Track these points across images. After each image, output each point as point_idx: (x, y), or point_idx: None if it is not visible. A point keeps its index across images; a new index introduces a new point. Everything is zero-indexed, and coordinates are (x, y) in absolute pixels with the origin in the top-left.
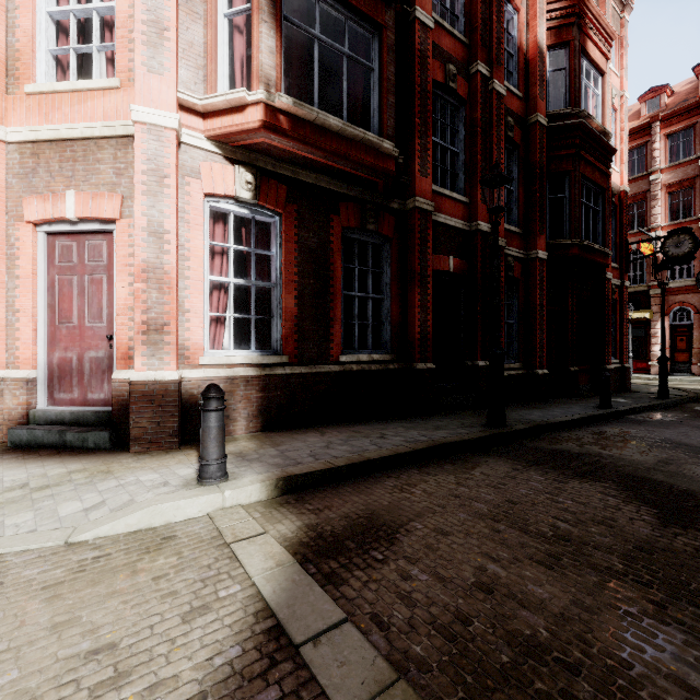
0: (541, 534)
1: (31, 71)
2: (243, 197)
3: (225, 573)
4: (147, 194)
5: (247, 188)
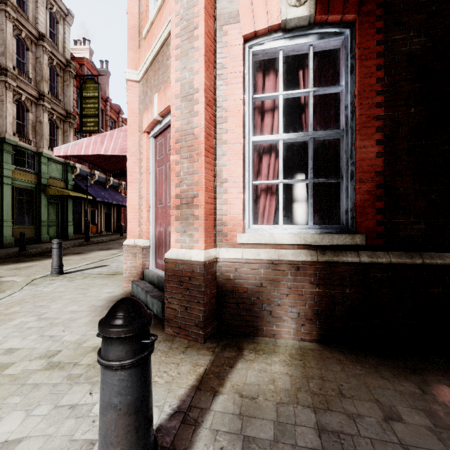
0: None
1: (145, 21)
2: (290, 18)
3: None
4: (180, 57)
5: (296, 2)
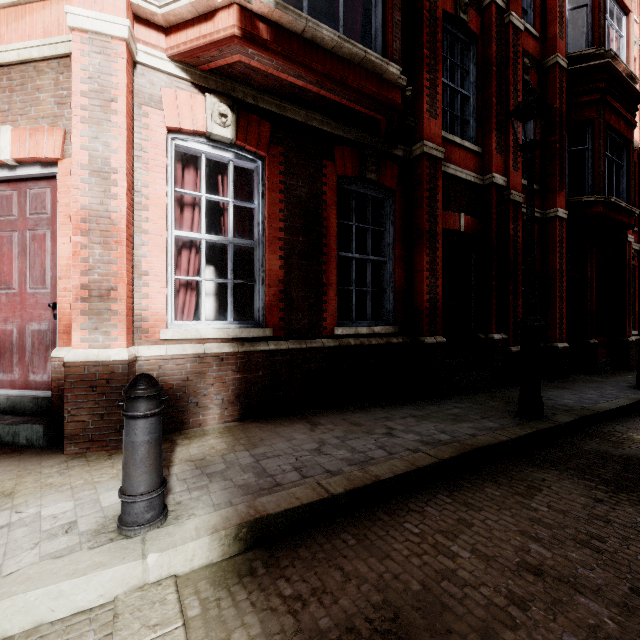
0: None
1: None
2: (216, 133)
3: None
4: (88, 121)
5: (221, 122)
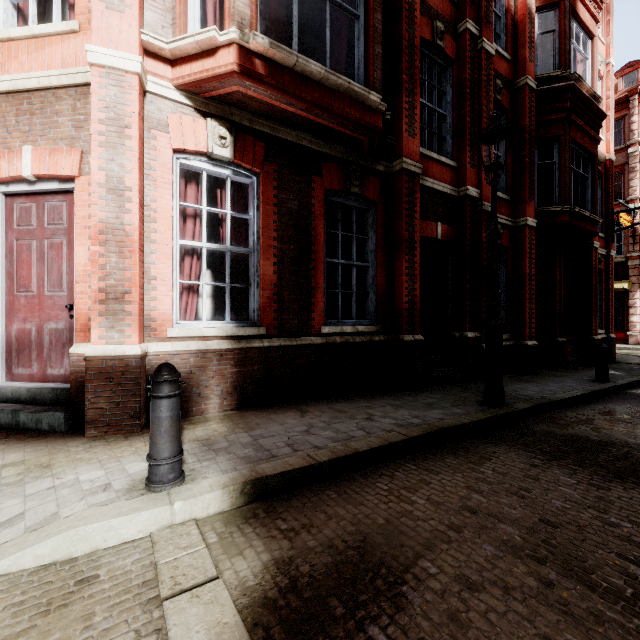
0: (616, 592)
1: None
2: (216, 153)
3: None
4: (105, 145)
5: (221, 144)
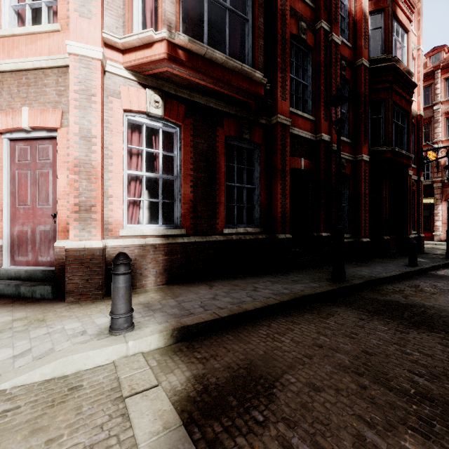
0: (404, 391)
1: None
2: (152, 112)
3: (115, 436)
4: (78, 108)
5: (155, 106)
